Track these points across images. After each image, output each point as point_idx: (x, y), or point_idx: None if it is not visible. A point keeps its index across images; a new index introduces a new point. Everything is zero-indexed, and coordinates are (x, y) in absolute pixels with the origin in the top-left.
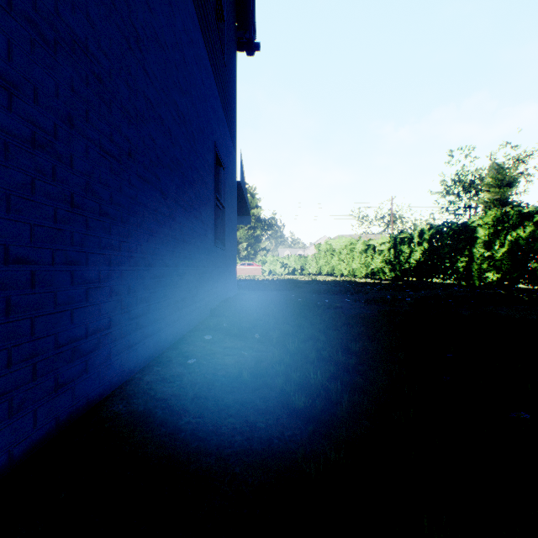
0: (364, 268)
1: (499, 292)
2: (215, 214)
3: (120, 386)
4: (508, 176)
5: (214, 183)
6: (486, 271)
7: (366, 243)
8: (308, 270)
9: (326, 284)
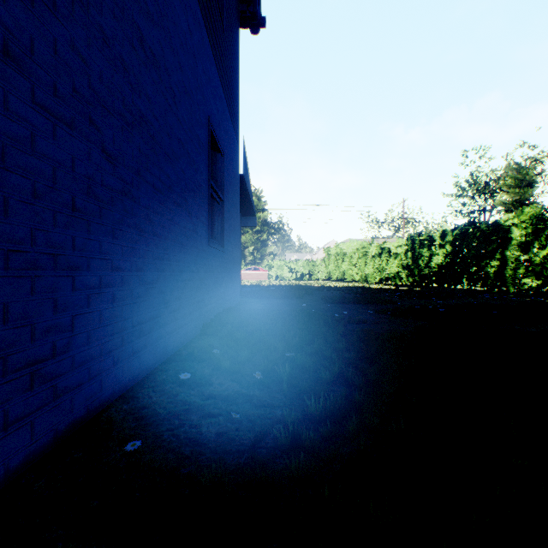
0: (378, 273)
1: (543, 300)
2: (209, 206)
3: None
4: (528, 175)
5: (208, 167)
6: (522, 276)
7: (380, 246)
8: (317, 275)
9: (338, 291)
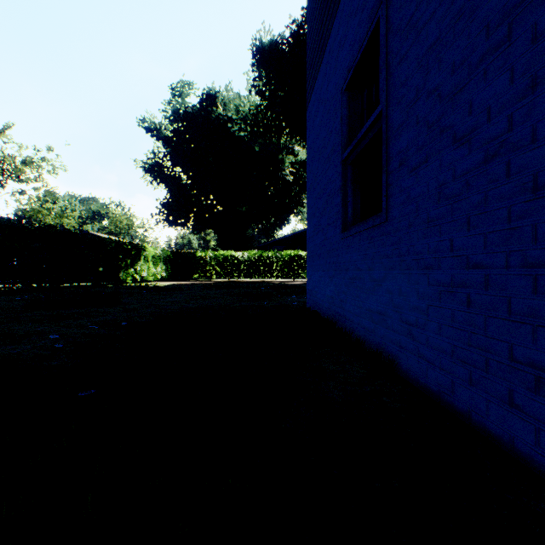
0: None
1: None
2: None
3: None
4: None
5: None
6: None
7: None
8: None
9: None
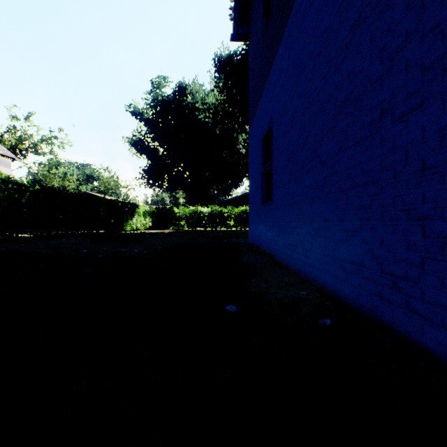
0: None
1: None
2: None
3: (298, 274)
4: None
5: None
6: None
7: None
8: None
9: None
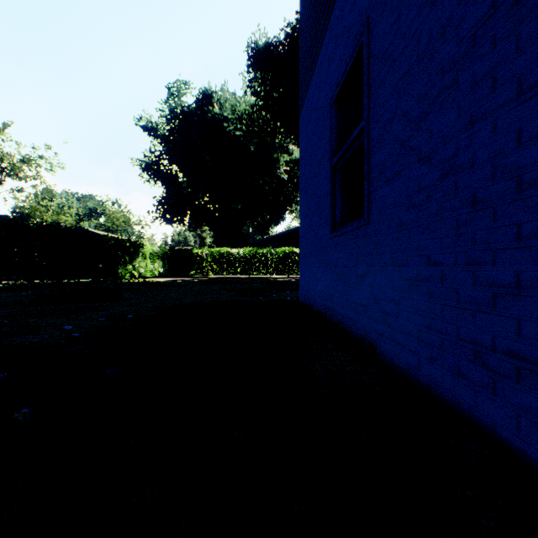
0: None
1: None
2: None
3: None
4: None
5: None
6: None
7: None
8: None
9: None
